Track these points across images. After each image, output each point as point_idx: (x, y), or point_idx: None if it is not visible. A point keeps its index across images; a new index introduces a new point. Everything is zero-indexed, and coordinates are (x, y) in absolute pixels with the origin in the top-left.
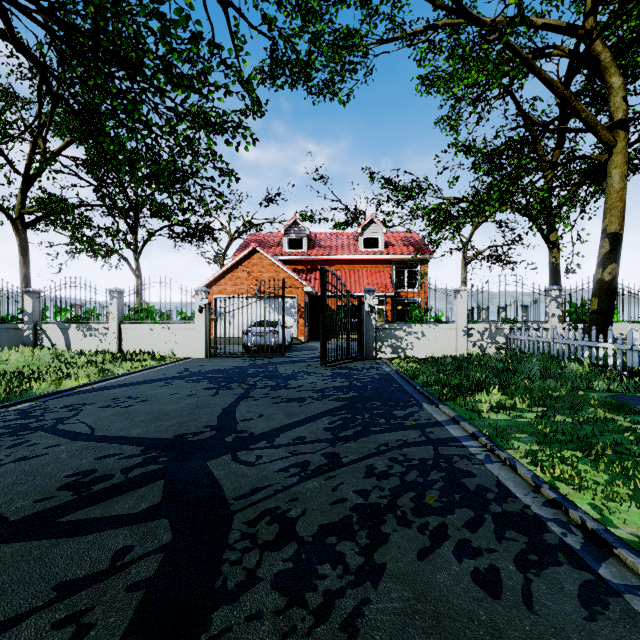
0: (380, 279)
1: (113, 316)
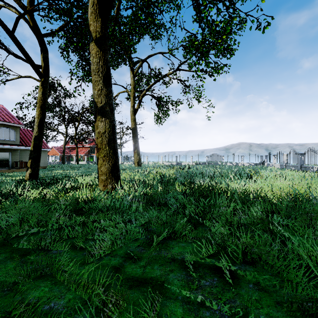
0: (85, 151)
1: None
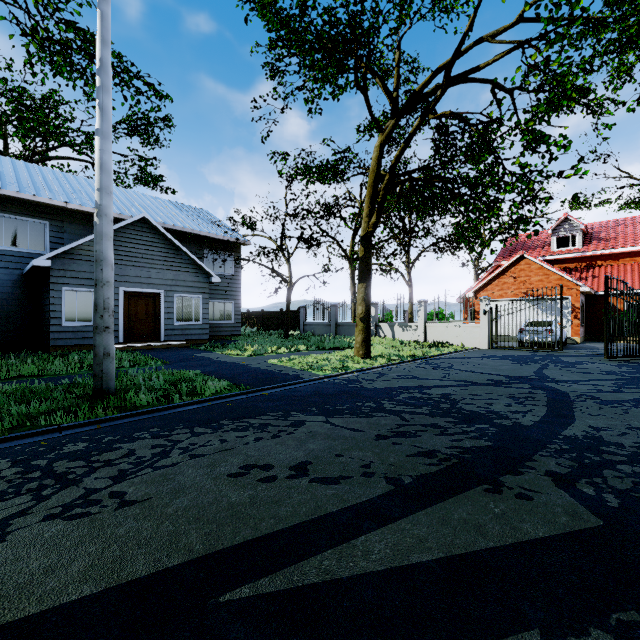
0: None
1: (421, 318)
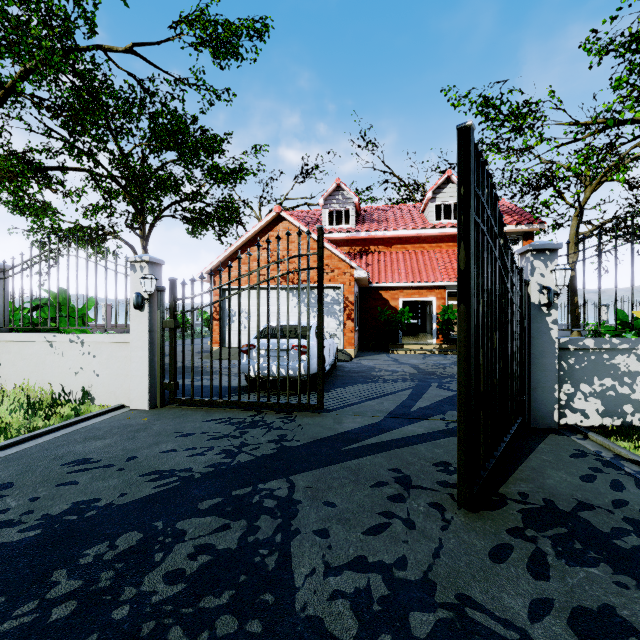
0: None
1: None
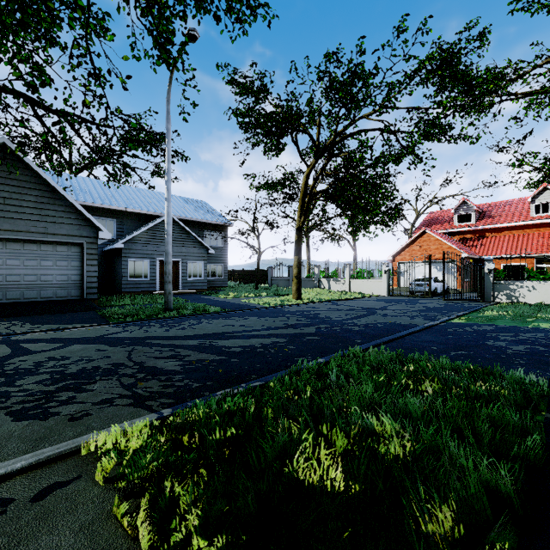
0: None
1: (347, 275)
